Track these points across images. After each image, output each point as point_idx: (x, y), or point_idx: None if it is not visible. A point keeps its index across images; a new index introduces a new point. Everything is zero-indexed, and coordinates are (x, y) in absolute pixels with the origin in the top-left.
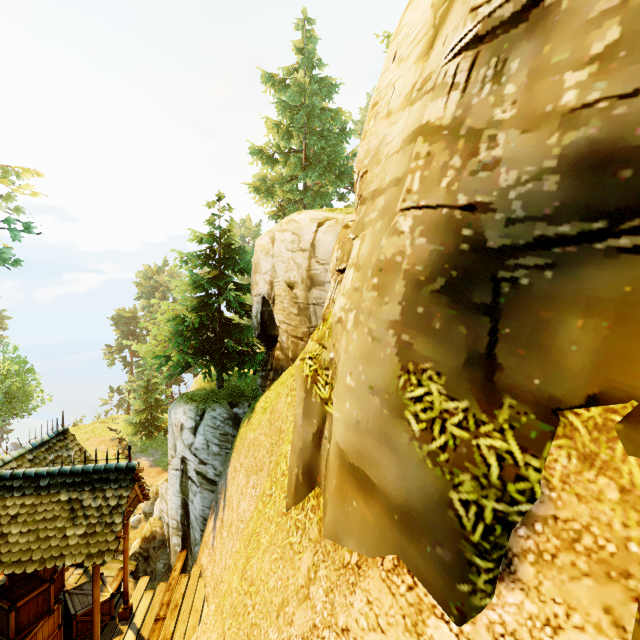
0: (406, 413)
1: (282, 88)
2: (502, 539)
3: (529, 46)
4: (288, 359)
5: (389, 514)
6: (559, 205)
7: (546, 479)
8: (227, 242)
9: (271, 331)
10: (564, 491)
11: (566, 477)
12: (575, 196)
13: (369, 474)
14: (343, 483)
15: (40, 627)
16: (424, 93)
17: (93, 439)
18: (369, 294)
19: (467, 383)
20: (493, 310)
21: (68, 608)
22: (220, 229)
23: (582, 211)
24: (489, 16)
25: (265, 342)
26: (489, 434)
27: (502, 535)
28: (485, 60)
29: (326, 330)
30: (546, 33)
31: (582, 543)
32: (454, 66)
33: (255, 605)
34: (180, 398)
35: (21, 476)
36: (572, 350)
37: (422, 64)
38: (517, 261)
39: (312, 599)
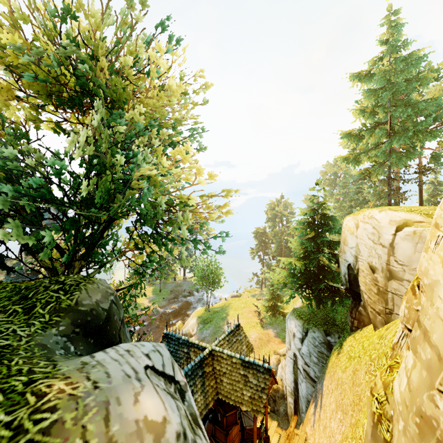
0: None
1: (367, 79)
2: None
3: None
4: (369, 318)
5: None
6: None
7: None
8: (323, 213)
9: (356, 289)
10: None
11: None
12: None
13: None
14: None
15: (233, 428)
16: None
17: (246, 308)
18: (413, 425)
19: None
20: None
21: (242, 421)
22: (318, 205)
23: None
24: None
25: (351, 294)
26: None
27: None
28: None
29: (390, 382)
30: None
31: None
32: None
33: None
34: (292, 312)
35: (226, 353)
36: None
37: None
38: None
39: None
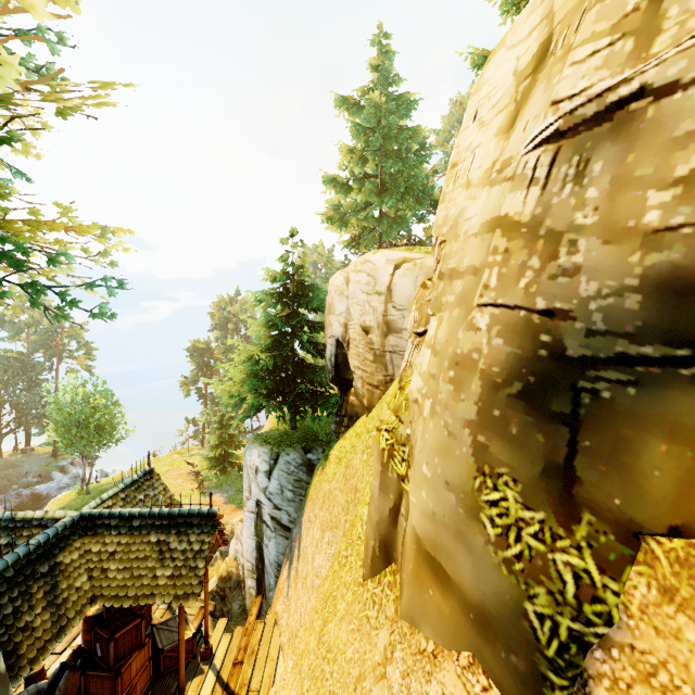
0: (481, 515)
1: (356, 110)
2: (577, 658)
3: (613, 150)
4: (363, 406)
5: (465, 611)
6: (641, 325)
7: (624, 605)
8: (300, 279)
9: (345, 375)
10: (642, 621)
11: (645, 607)
12: (658, 319)
13: (445, 567)
14: (419, 569)
15: (134, 658)
16: (503, 179)
17: (172, 472)
18: (445, 386)
19: (544, 494)
20: (572, 420)
21: (156, 642)
22: (293, 266)
23: (665, 335)
24: (571, 113)
25: (339, 386)
26: (566, 550)
27: (577, 654)
28: (566, 157)
29: (403, 401)
30: (630, 140)
31: (658, 679)
32: (534, 158)
33: (333, 673)
34: (254, 439)
35: (117, 516)
36: (655, 475)
37: (502, 142)
38: (598, 373)
39: (389, 679)
